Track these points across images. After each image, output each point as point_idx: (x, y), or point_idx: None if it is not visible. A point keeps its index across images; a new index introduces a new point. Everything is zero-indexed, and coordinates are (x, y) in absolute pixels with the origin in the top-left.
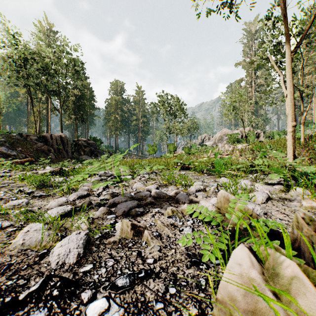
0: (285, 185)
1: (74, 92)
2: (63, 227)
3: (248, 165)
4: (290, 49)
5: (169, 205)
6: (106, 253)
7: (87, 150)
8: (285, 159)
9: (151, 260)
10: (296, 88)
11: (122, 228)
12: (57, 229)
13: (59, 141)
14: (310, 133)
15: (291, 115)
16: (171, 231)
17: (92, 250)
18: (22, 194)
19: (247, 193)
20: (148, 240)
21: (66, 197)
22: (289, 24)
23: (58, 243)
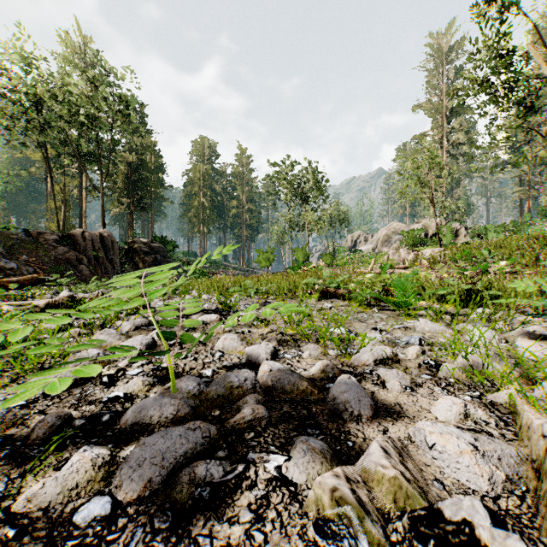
0: None
1: (128, 157)
2: None
3: (463, 290)
4: None
5: (311, 429)
6: None
7: (148, 260)
8: None
9: None
10: (544, 138)
11: None
12: None
13: (97, 244)
14: None
15: None
16: None
17: None
18: None
19: None
20: None
21: None
22: None
23: None
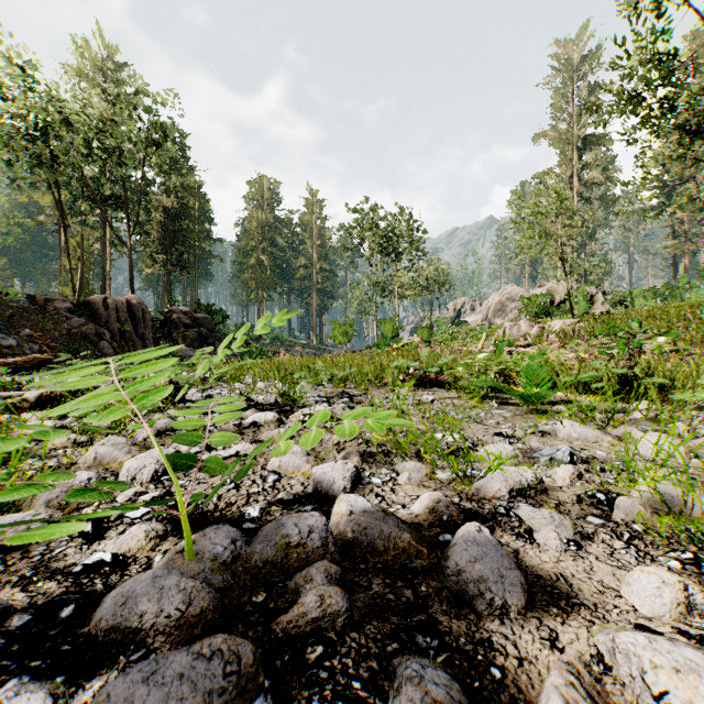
0: None
1: (164, 202)
2: None
3: (615, 377)
4: None
5: (423, 636)
6: None
7: (190, 335)
8: None
9: None
10: None
11: None
12: None
13: (123, 315)
14: None
15: None
16: None
17: None
18: None
19: None
20: None
21: None
22: None
23: None
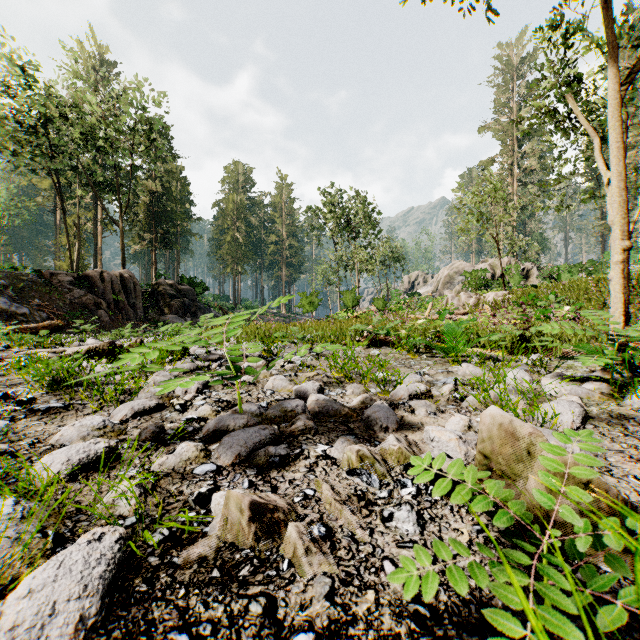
0: (609, 383)
1: (150, 186)
2: (75, 504)
3: (515, 336)
4: (618, 77)
5: (349, 435)
6: (173, 606)
7: (175, 305)
8: (610, 323)
9: (306, 639)
10: None
11: (227, 515)
12: (37, 524)
13: (117, 287)
14: (634, 268)
15: (620, 226)
16: (360, 519)
17: (131, 593)
18: (9, 405)
19: (535, 405)
20: (297, 553)
21: (108, 413)
22: (614, 22)
23: (25, 580)
